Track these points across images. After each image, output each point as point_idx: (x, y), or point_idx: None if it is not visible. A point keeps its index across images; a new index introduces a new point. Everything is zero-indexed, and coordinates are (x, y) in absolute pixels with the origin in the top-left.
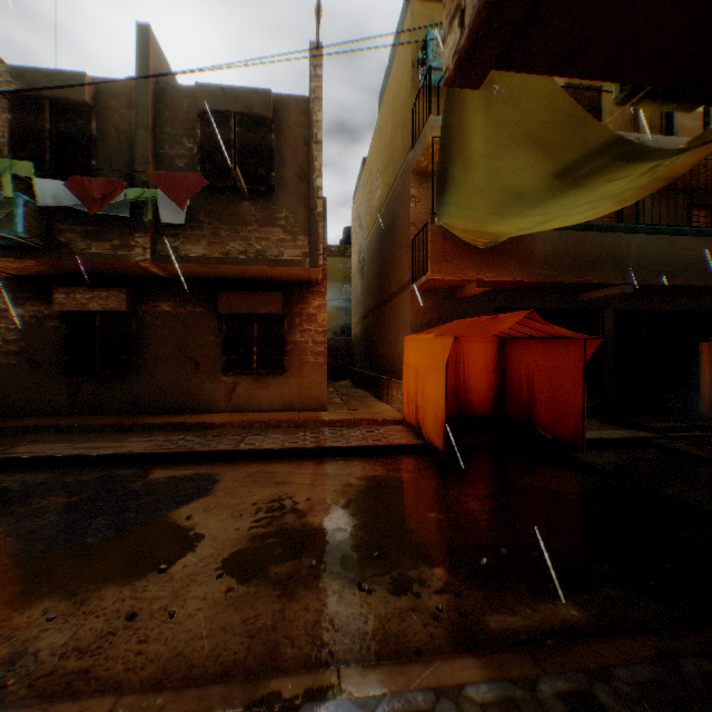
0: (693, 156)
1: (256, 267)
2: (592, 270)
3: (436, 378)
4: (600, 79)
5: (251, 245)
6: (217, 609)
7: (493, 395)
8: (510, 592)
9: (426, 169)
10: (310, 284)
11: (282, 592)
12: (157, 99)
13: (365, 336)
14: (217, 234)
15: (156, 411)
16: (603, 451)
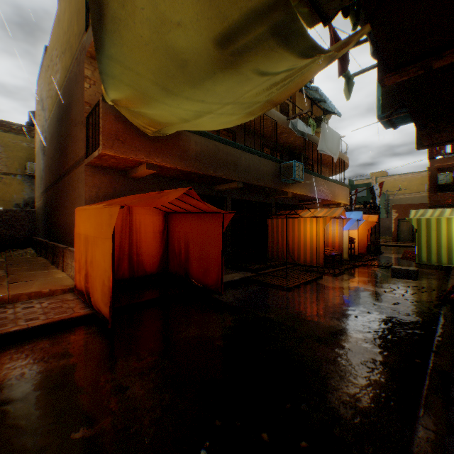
0: (291, 89)
1: None
2: (223, 169)
3: (104, 247)
4: None
5: None
6: None
7: (160, 256)
8: None
9: None
10: None
11: None
12: None
13: (47, 208)
14: None
15: None
16: (232, 289)
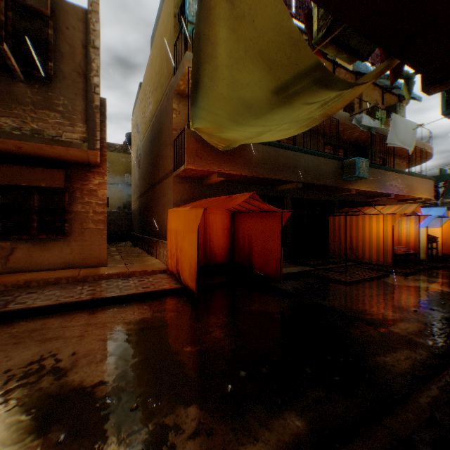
0: (342, 103)
1: (33, 144)
2: (283, 172)
3: (191, 239)
4: (317, 1)
5: (28, 123)
6: None
7: (228, 249)
8: (251, 416)
9: (184, 92)
10: (91, 165)
11: None
12: None
13: (141, 210)
14: None
15: None
16: (290, 280)
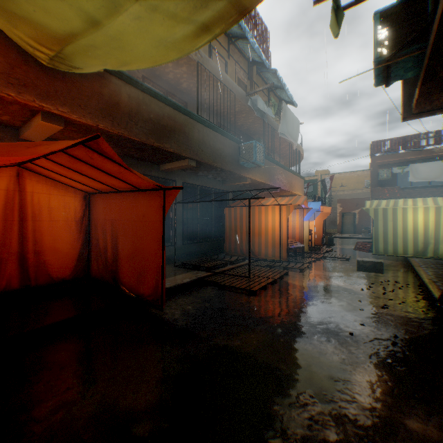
0: None
1: None
2: (170, 140)
3: None
4: None
5: None
6: None
7: (77, 255)
8: None
9: None
10: None
11: None
12: None
13: None
14: None
15: None
16: (179, 297)
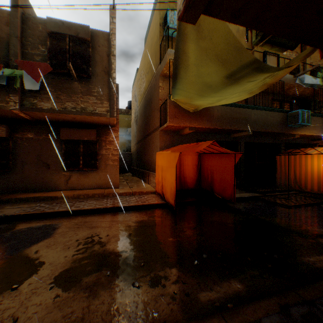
0: (280, 75)
1: (81, 116)
2: (237, 124)
3: (171, 172)
4: (251, 27)
5: (79, 104)
6: (47, 310)
7: (196, 179)
8: (209, 278)
9: (166, 74)
10: (110, 126)
11: (89, 294)
12: (24, 22)
13: (138, 152)
14: (59, 97)
15: (24, 190)
16: (242, 202)
